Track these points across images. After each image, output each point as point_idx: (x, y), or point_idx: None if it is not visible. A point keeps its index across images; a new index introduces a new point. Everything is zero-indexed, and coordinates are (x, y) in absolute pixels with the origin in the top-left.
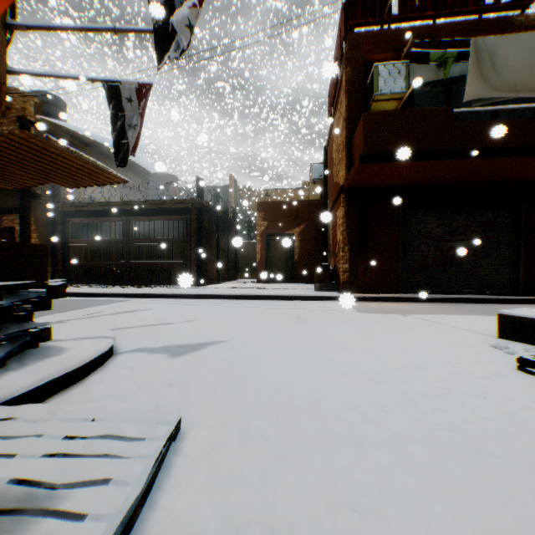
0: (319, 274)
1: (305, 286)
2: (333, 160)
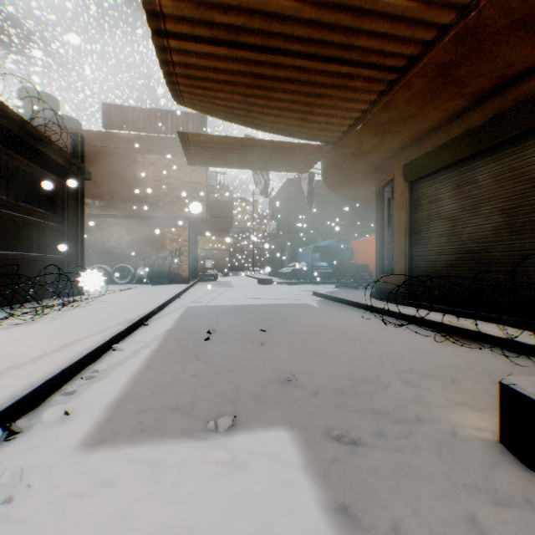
0: (165, 272)
1: (115, 285)
2: (138, 179)
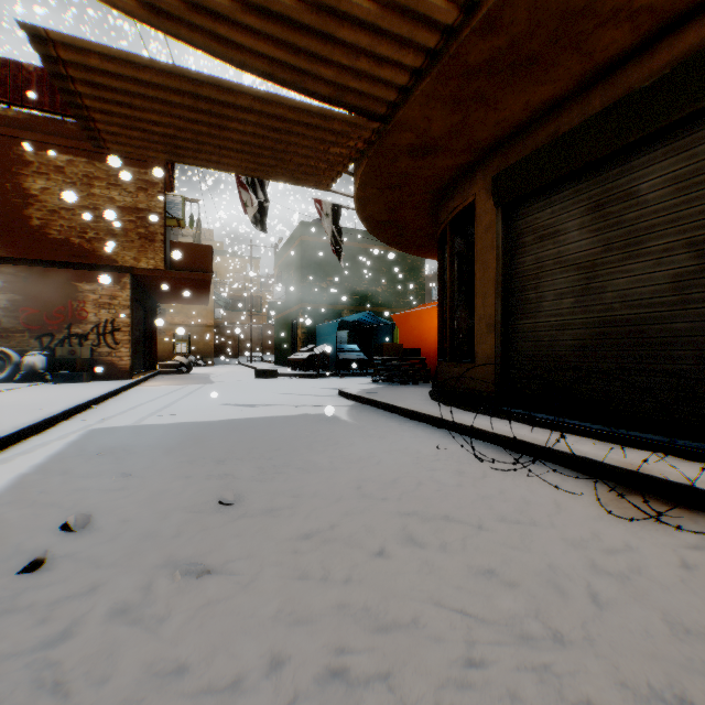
0: (83, 361)
1: None
2: (30, 194)
